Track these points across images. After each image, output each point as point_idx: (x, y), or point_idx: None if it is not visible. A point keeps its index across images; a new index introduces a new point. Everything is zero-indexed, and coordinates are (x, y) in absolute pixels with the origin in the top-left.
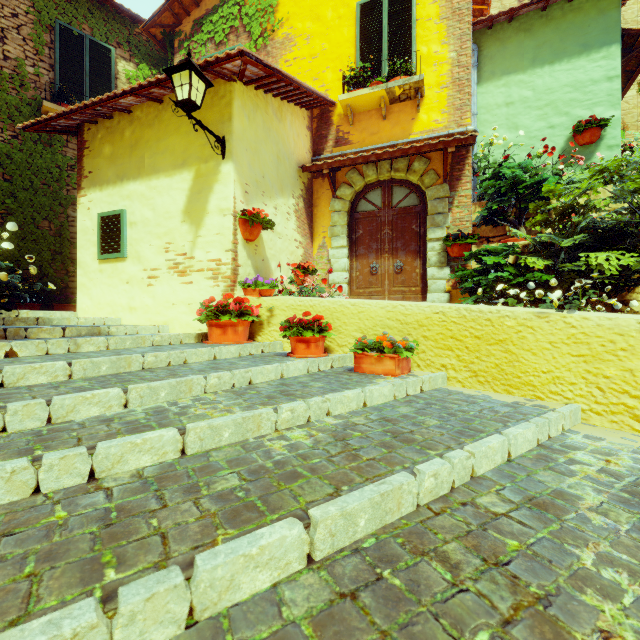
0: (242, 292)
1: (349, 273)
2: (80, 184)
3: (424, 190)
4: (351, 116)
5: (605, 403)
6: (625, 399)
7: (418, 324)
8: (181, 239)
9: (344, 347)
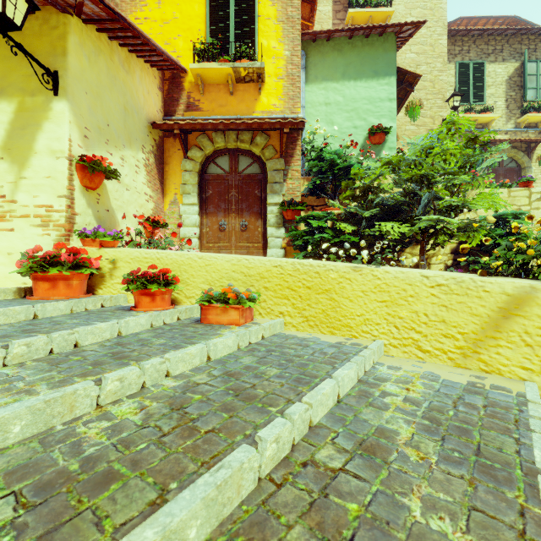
0: (80, 242)
1: (200, 229)
2: None
3: (265, 161)
4: (201, 85)
5: (400, 338)
6: (412, 334)
7: (260, 276)
8: None
9: (192, 298)
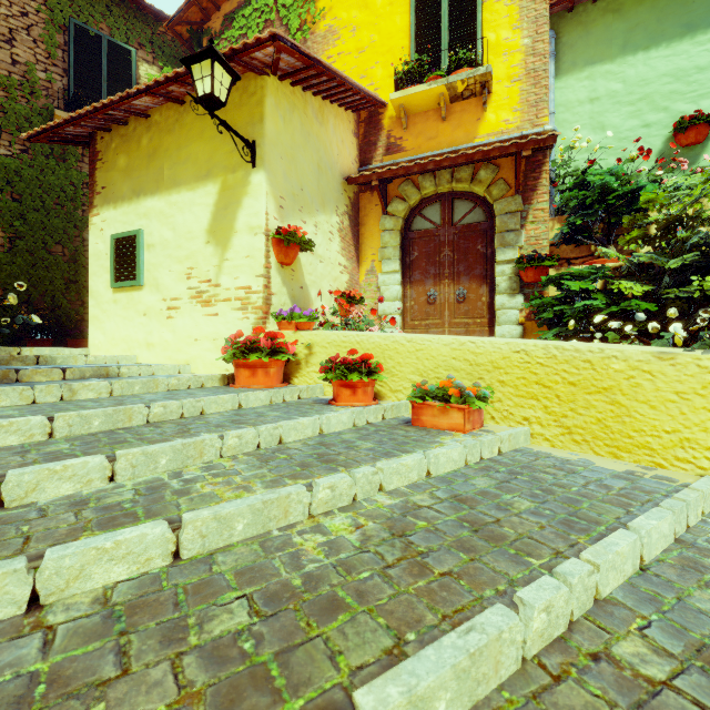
0: (276, 325)
1: (402, 302)
2: (92, 202)
3: (492, 203)
4: (405, 118)
5: None
6: None
7: (492, 366)
8: (205, 263)
9: (398, 393)
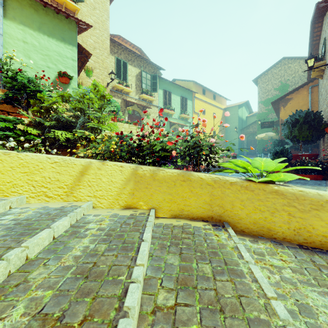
0: None
1: None
2: None
3: None
4: None
5: (36, 192)
6: (43, 189)
7: None
8: None
9: None
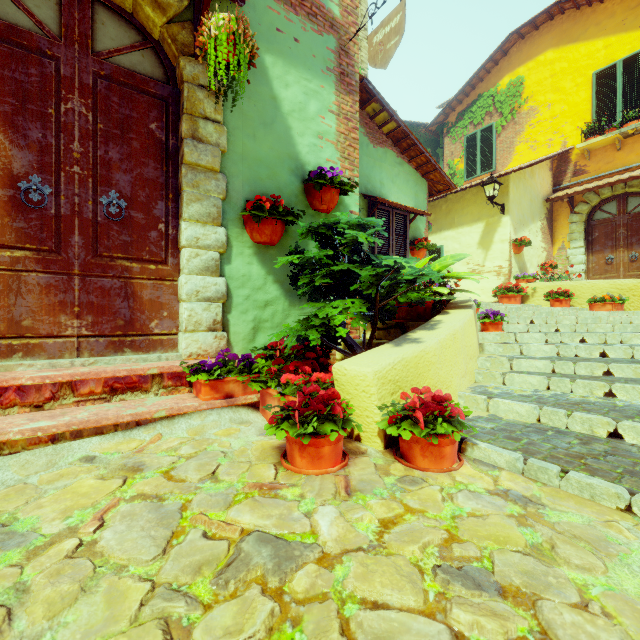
0: (513, 282)
1: (585, 265)
2: None
3: None
4: (587, 154)
5: None
6: None
7: (629, 289)
8: (477, 257)
9: (582, 305)
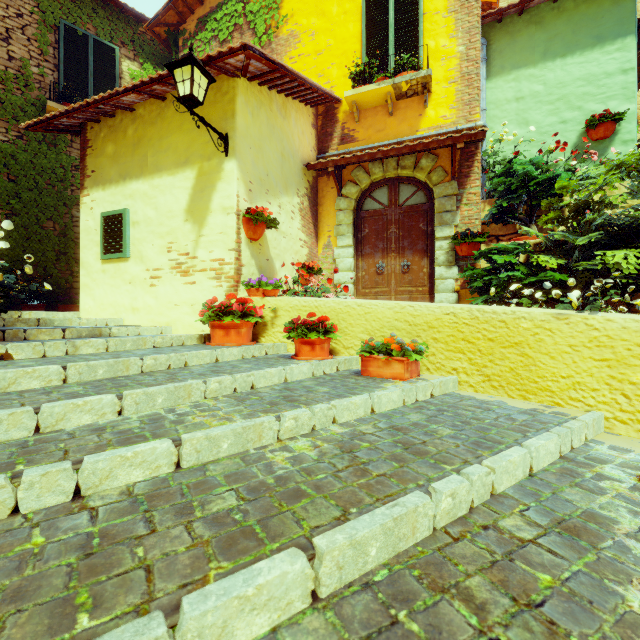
0: (246, 292)
1: (355, 273)
2: (83, 183)
3: (432, 188)
4: (357, 113)
5: (631, 411)
6: None
7: (428, 326)
8: (184, 238)
9: (350, 349)
